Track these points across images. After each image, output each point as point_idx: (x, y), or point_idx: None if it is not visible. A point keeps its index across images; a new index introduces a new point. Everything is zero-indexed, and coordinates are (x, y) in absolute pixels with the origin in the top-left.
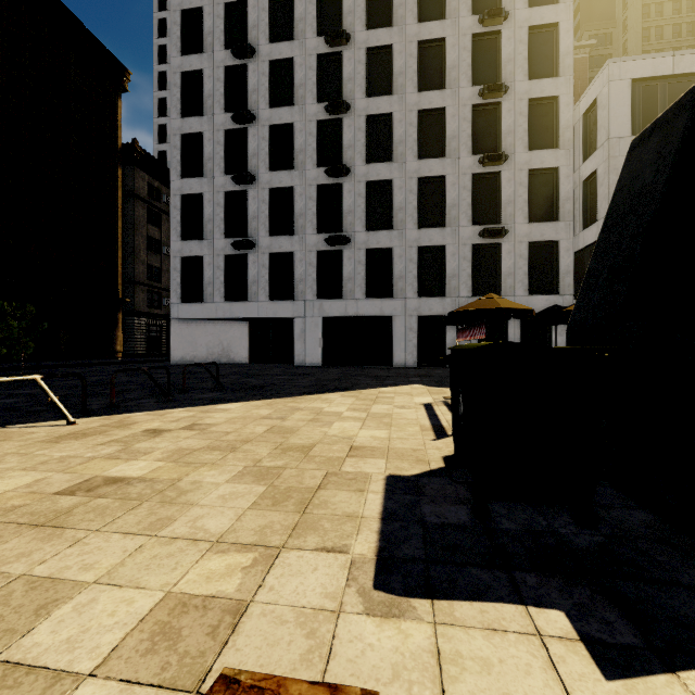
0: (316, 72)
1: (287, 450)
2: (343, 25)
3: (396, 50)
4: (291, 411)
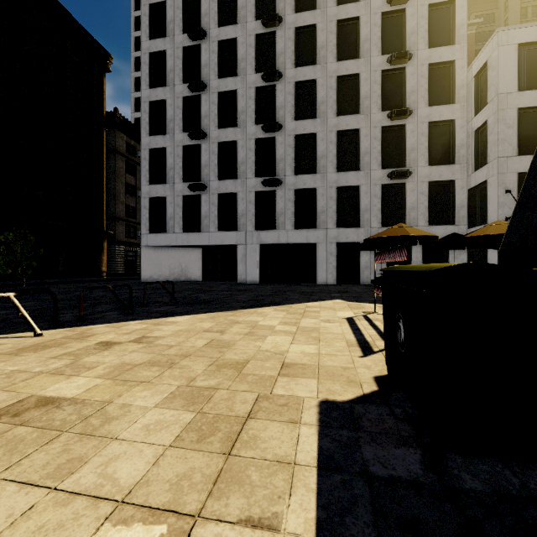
0: (255, 48)
1: (221, 366)
2: (276, 10)
3: (319, 28)
4: (230, 324)
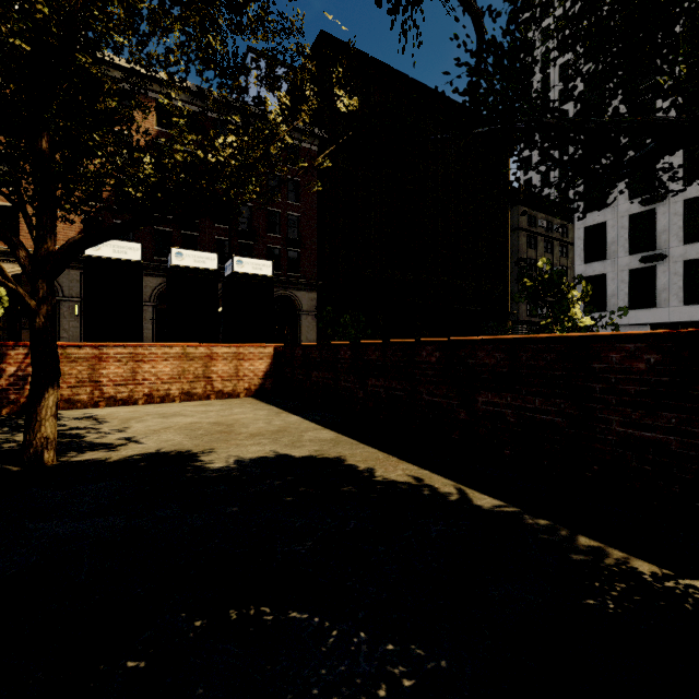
0: None
1: None
2: None
3: None
4: None
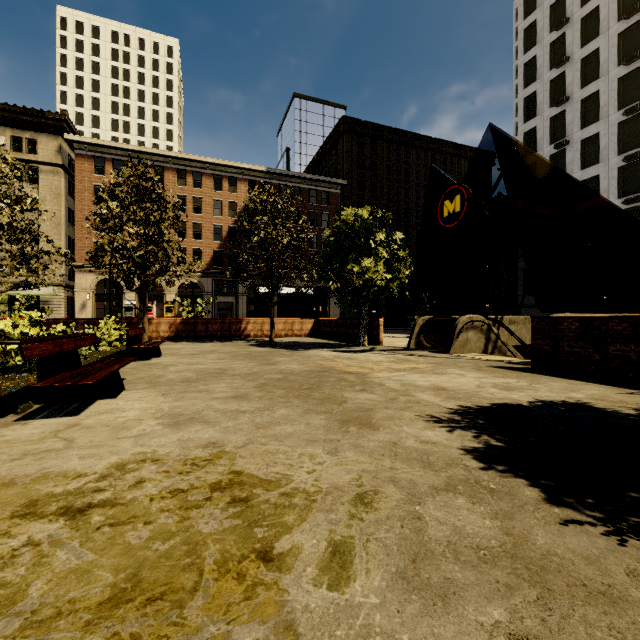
0: (617, 134)
1: None
2: None
3: None
4: None
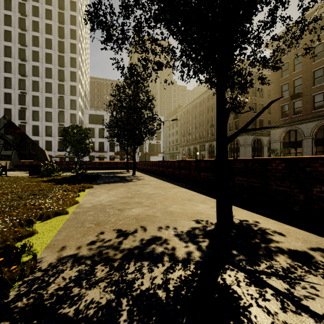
0: (18, 97)
1: None
2: (26, 89)
3: (40, 97)
4: None
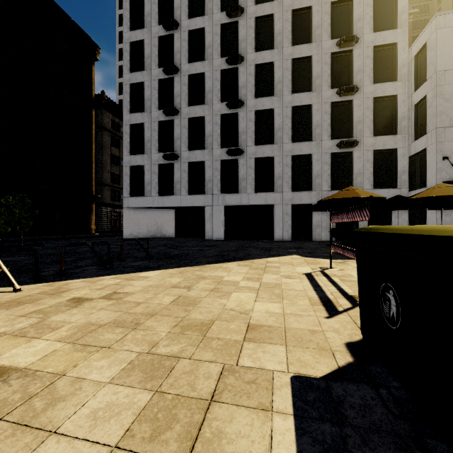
0: (220, 36)
1: (186, 328)
2: (239, 2)
3: (276, 17)
4: (197, 279)
